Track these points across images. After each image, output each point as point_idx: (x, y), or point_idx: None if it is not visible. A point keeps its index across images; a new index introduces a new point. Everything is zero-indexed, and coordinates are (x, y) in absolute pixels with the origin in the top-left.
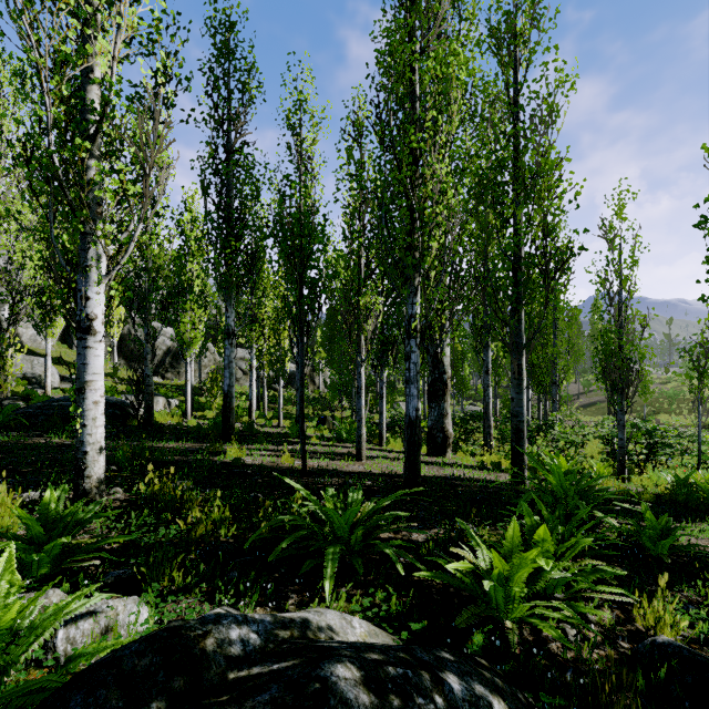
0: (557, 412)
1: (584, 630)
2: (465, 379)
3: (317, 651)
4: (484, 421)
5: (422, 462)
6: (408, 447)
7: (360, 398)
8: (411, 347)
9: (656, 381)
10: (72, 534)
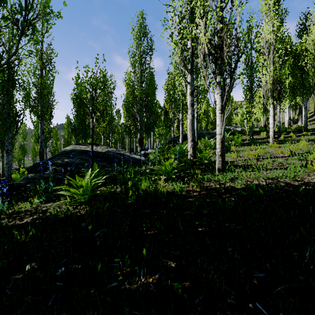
0: None
1: None
2: None
3: (13, 169)
4: None
5: None
6: None
7: None
8: None
9: None
10: (13, 173)
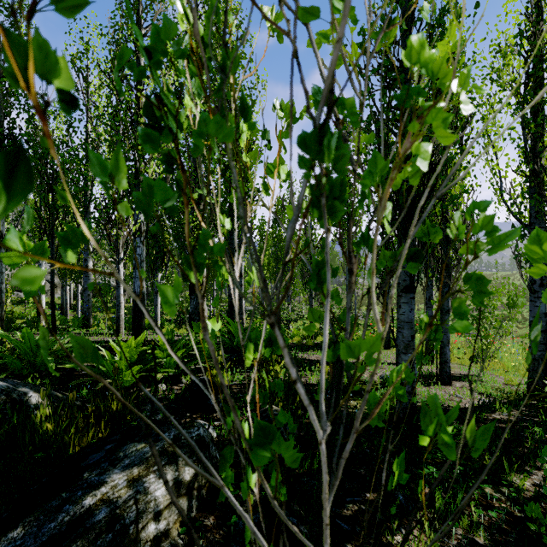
0: (288, 302)
1: (174, 386)
2: (245, 286)
3: None
4: (239, 310)
5: (175, 335)
6: (134, 313)
7: (119, 288)
8: (136, 243)
9: (364, 287)
10: None
